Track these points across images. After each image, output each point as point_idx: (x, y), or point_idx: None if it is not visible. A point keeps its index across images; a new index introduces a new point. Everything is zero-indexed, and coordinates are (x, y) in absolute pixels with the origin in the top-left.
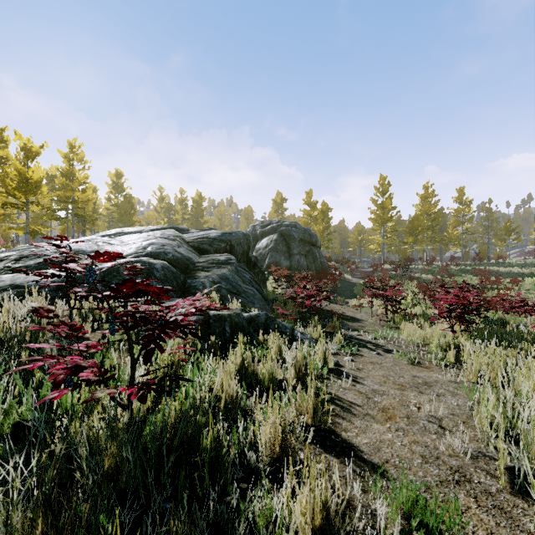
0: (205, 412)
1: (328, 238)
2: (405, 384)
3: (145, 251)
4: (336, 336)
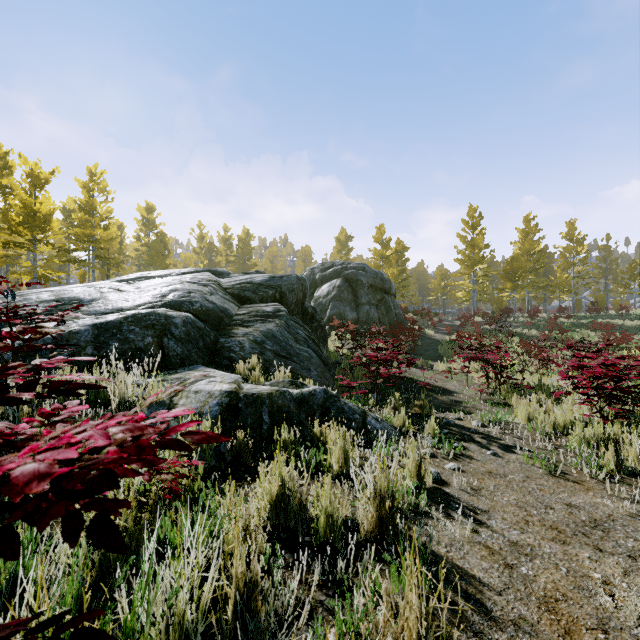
0: (189, 634)
1: (403, 284)
2: (563, 528)
3: (163, 299)
4: (428, 424)
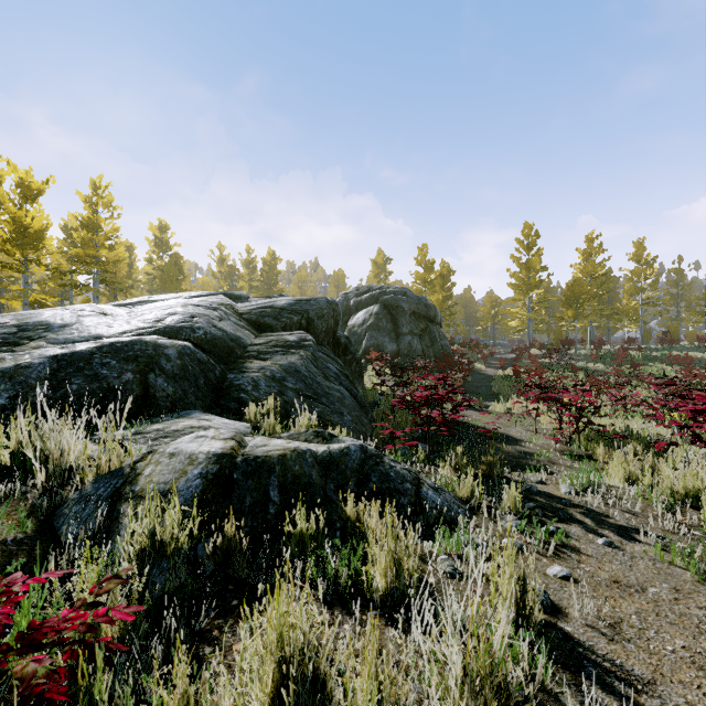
0: None
1: (449, 312)
2: None
3: (157, 325)
4: (507, 495)
